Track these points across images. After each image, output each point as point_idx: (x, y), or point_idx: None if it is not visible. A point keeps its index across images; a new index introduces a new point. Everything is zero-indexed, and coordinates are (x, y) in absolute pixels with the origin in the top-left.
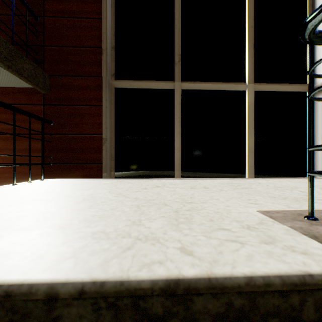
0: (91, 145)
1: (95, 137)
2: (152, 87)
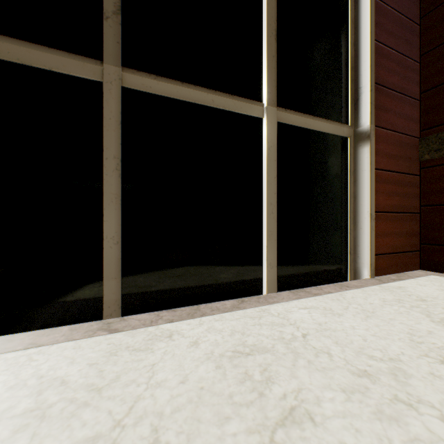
0: None
1: None
2: (30, 62)
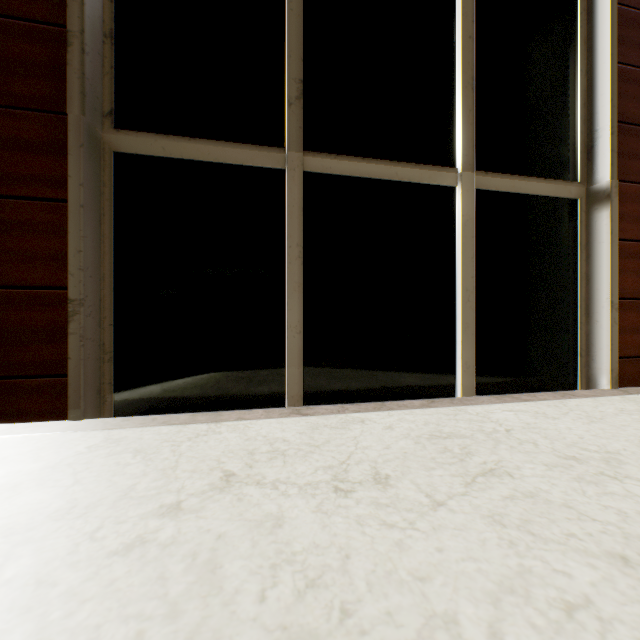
0: (31, 320)
1: (45, 294)
2: (225, 160)
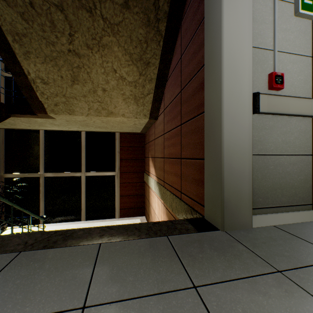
0: None
1: None
2: None
